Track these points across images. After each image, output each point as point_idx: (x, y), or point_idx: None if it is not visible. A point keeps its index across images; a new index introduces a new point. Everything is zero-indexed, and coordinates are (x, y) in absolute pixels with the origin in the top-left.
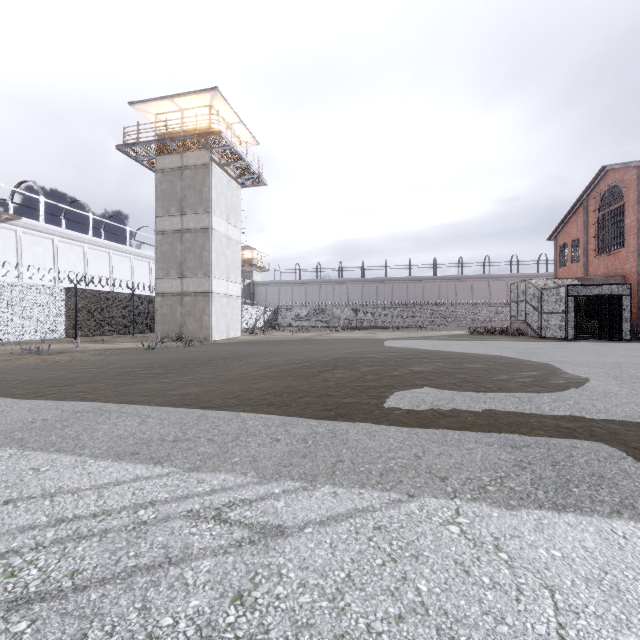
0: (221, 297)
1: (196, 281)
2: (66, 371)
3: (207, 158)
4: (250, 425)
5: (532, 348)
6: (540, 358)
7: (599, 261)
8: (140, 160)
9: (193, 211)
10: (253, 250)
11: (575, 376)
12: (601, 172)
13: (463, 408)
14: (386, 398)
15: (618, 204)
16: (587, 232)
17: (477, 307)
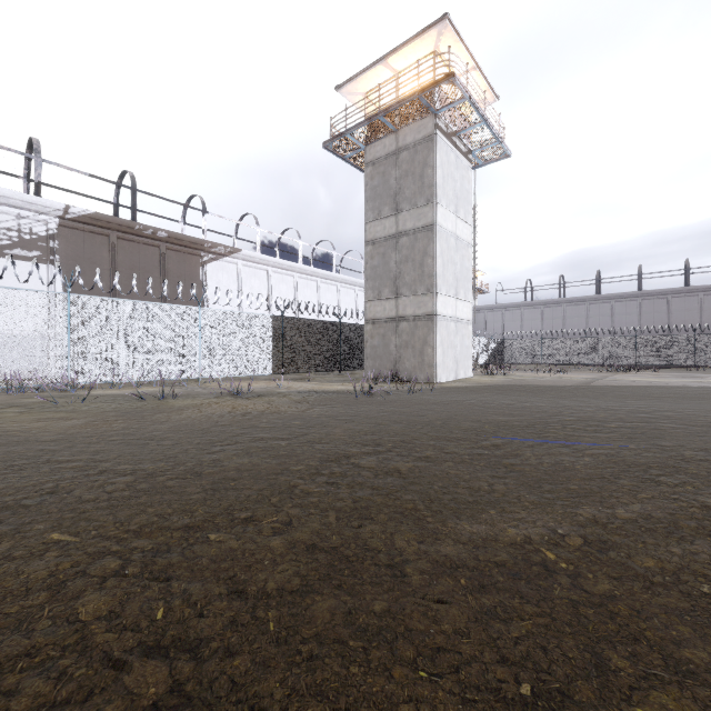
0: (448, 321)
1: (415, 300)
2: (237, 445)
3: (430, 127)
4: None
5: None
6: None
7: None
8: (347, 158)
9: (411, 205)
10: None
11: None
12: None
13: None
14: None
15: None
16: None
17: None
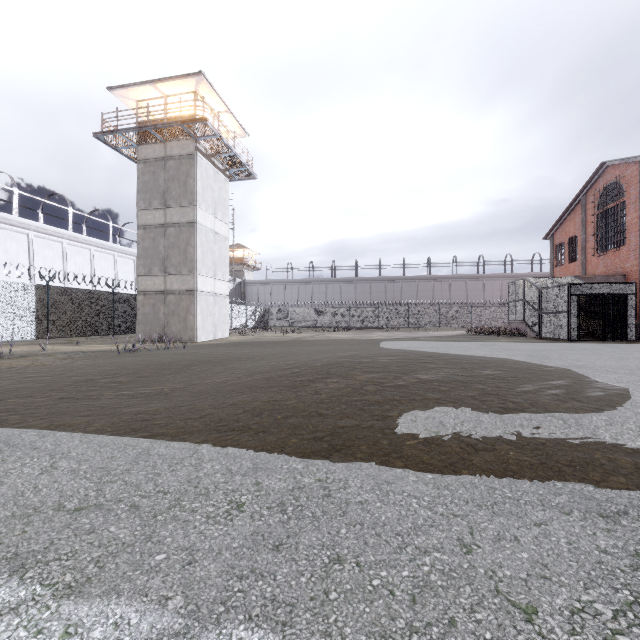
0: (207, 296)
1: (180, 278)
2: (11, 380)
3: (192, 148)
4: (205, 472)
5: (539, 350)
6: (555, 362)
7: (598, 260)
8: (121, 150)
9: (177, 204)
10: (244, 248)
11: (610, 386)
12: (600, 168)
13: (497, 436)
14: (393, 419)
15: (618, 201)
16: (585, 230)
17: (472, 307)
